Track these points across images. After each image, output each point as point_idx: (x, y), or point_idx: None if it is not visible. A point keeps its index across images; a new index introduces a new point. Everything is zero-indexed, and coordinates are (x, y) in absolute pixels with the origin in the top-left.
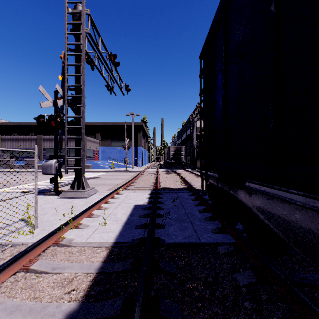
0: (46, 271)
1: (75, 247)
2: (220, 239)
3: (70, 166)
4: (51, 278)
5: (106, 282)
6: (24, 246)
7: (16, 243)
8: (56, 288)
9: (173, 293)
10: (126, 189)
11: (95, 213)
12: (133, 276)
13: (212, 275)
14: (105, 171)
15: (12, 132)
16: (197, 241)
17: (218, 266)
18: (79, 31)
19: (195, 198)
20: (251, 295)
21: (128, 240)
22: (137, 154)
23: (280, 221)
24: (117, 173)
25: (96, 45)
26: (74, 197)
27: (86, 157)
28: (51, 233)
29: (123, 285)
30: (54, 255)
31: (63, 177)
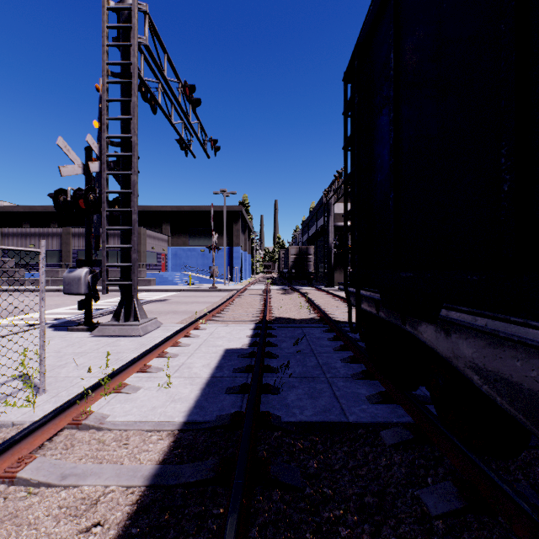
0: (48, 482)
1: (109, 432)
2: (383, 417)
3: (112, 280)
4: (56, 498)
5: (164, 507)
6: (15, 429)
7: (1, 424)
8: (62, 520)
9: (296, 532)
10: (212, 320)
11: (155, 364)
12: (218, 493)
13: (372, 491)
14: (178, 289)
15: (20, 223)
16: (341, 420)
17: (383, 473)
18: (129, 41)
19: (334, 337)
20: (456, 538)
21: (212, 417)
22: (233, 261)
23: (522, 390)
24: (199, 293)
25: (160, 66)
26: (118, 334)
27: (145, 266)
28: (66, 403)
29: (196, 514)
30: (69, 447)
31: (105, 300)
